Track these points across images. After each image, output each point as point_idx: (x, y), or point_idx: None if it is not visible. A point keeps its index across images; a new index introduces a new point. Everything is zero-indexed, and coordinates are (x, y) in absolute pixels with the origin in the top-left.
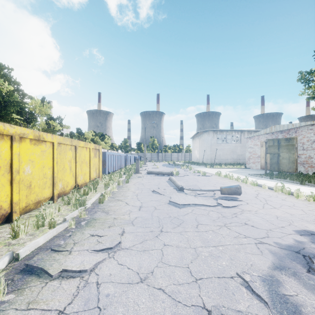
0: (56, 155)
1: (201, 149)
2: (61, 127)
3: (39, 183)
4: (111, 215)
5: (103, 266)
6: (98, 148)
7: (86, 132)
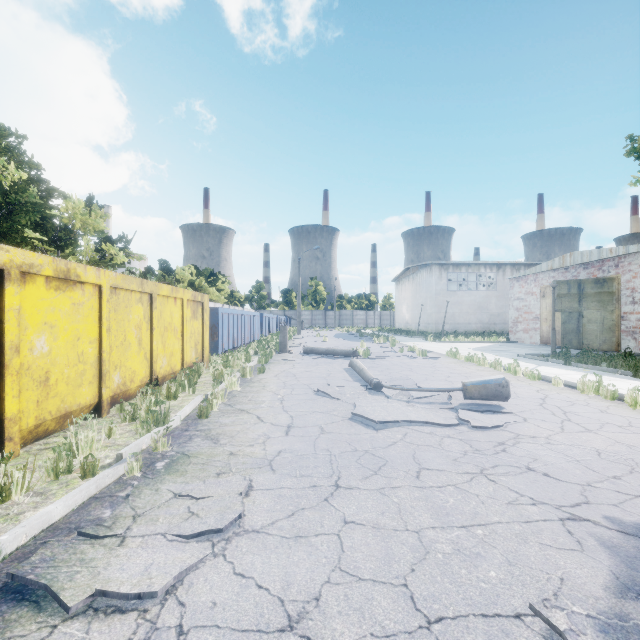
0: (108, 314)
1: (415, 302)
2: (126, 258)
3: (67, 375)
4: (224, 447)
5: (198, 580)
6: (200, 299)
7: (180, 268)
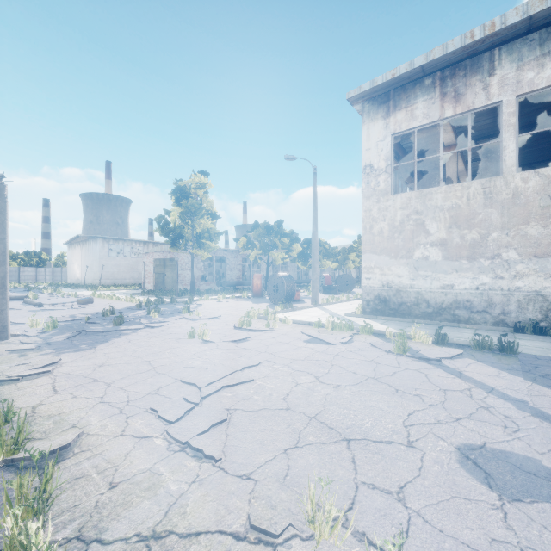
0: None
1: (85, 263)
2: None
3: None
4: None
5: None
6: None
7: None
